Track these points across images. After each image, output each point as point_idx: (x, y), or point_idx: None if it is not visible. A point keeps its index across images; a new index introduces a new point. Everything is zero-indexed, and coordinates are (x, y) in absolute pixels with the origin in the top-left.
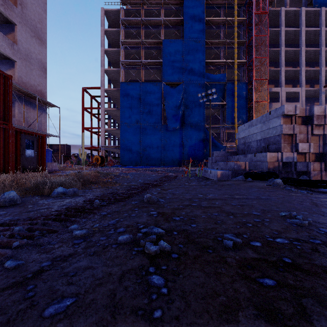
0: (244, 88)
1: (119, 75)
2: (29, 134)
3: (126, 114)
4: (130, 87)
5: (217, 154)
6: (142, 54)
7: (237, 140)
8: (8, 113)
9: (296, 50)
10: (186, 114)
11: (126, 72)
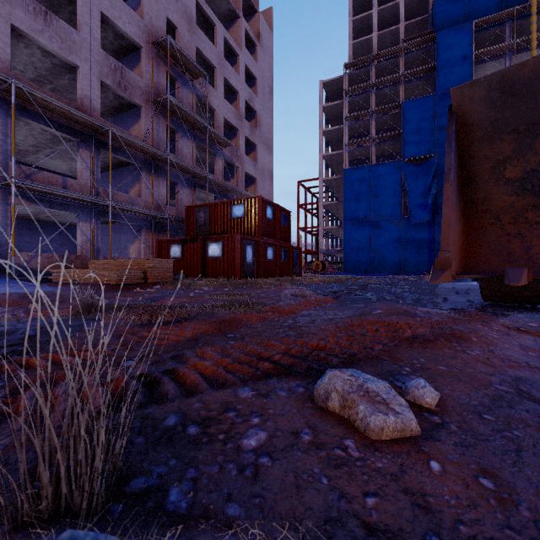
0: None
1: (341, 158)
2: (295, 249)
3: (351, 208)
4: (356, 173)
5: None
6: (373, 127)
7: None
8: (289, 236)
9: None
10: (439, 199)
11: (350, 152)
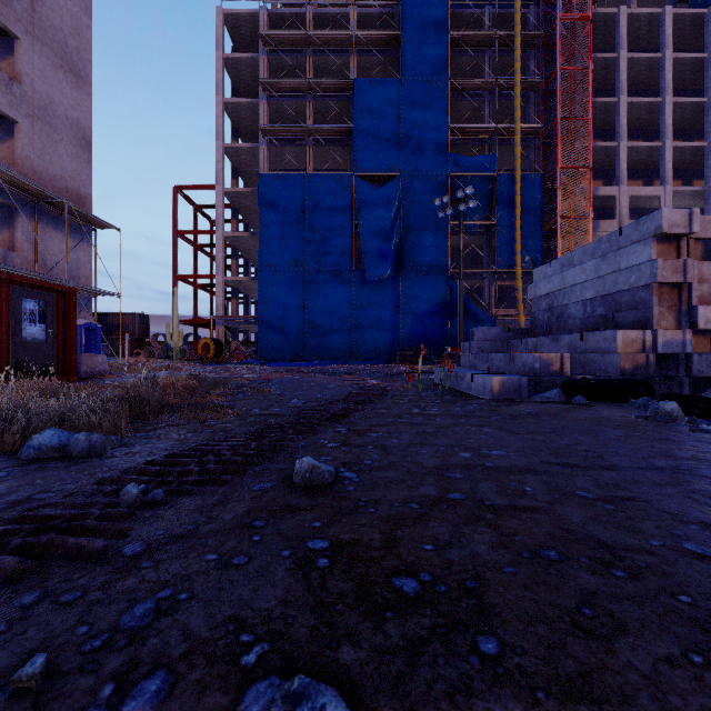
0: (537, 186)
1: (258, 160)
2: (33, 286)
3: (272, 246)
4: (281, 184)
5: (484, 335)
6: (309, 112)
7: (521, 303)
8: None
9: (653, 102)
10: (406, 245)
11: (272, 151)
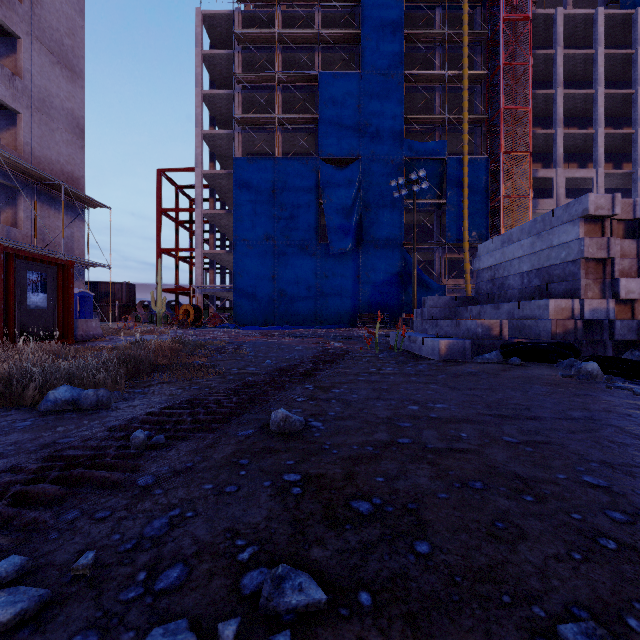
0: (482, 169)
1: (232, 145)
2: (36, 259)
3: (246, 222)
4: (254, 167)
5: (434, 303)
6: (278, 103)
7: (468, 273)
8: None
9: (587, 93)
10: (365, 221)
11: (246, 138)
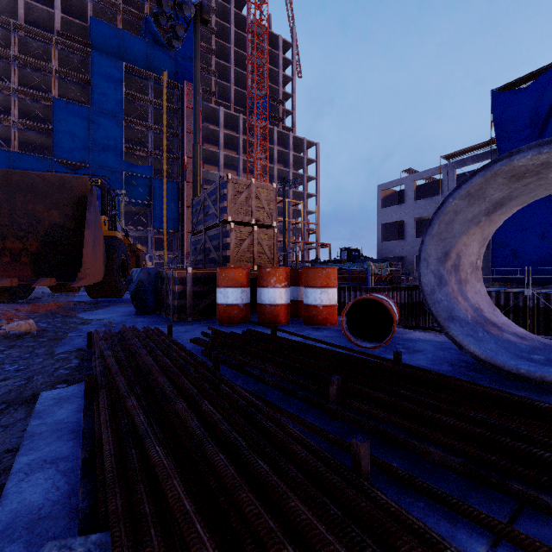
0: (176, 188)
1: None
2: None
3: None
4: None
5: None
6: (15, 106)
7: (166, 249)
8: None
9: (235, 157)
10: None
11: None
